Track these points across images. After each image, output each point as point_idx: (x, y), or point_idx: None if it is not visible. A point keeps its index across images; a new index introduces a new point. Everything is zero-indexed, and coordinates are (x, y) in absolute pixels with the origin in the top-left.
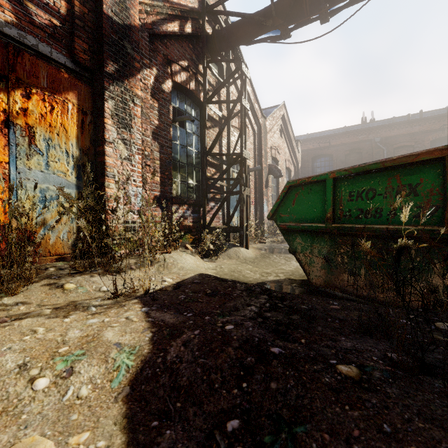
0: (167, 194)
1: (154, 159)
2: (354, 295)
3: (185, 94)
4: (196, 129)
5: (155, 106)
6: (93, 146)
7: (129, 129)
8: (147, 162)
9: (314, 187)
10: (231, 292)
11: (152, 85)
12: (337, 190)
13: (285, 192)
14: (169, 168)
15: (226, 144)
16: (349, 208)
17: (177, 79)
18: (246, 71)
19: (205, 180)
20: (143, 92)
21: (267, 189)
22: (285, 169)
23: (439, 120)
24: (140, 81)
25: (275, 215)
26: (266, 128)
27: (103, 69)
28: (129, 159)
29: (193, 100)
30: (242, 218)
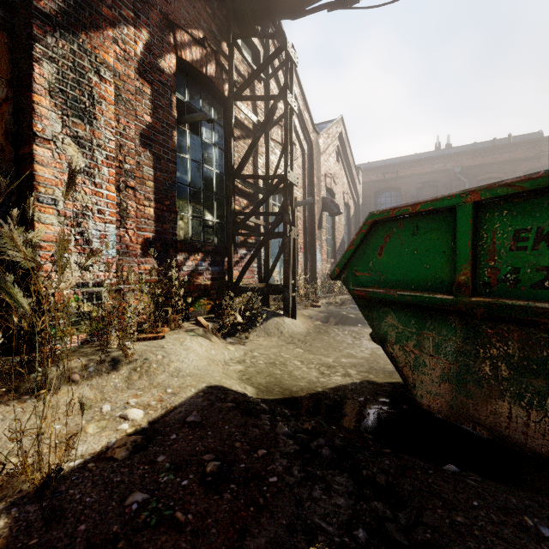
0: (168, 235)
1: (143, 179)
2: (528, 450)
3: (200, 83)
4: (218, 138)
5: (146, 91)
6: (12, 145)
7: (90, 120)
8: (129, 182)
9: (426, 222)
10: (264, 464)
11: (141, 57)
12: (483, 228)
13: (364, 233)
14: (172, 194)
15: (264, 165)
16: (515, 266)
17: (185, 55)
18: (292, 52)
19: (231, 215)
20: (122, 63)
21: (320, 230)
22: (343, 204)
23: (535, 145)
24: (115, 44)
25: (345, 273)
26: (319, 147)
27: (30, 2)
28: (90, 174)
29: (213, 94)
30: (287, 273)
